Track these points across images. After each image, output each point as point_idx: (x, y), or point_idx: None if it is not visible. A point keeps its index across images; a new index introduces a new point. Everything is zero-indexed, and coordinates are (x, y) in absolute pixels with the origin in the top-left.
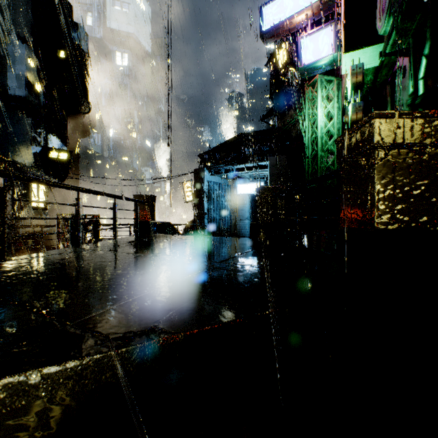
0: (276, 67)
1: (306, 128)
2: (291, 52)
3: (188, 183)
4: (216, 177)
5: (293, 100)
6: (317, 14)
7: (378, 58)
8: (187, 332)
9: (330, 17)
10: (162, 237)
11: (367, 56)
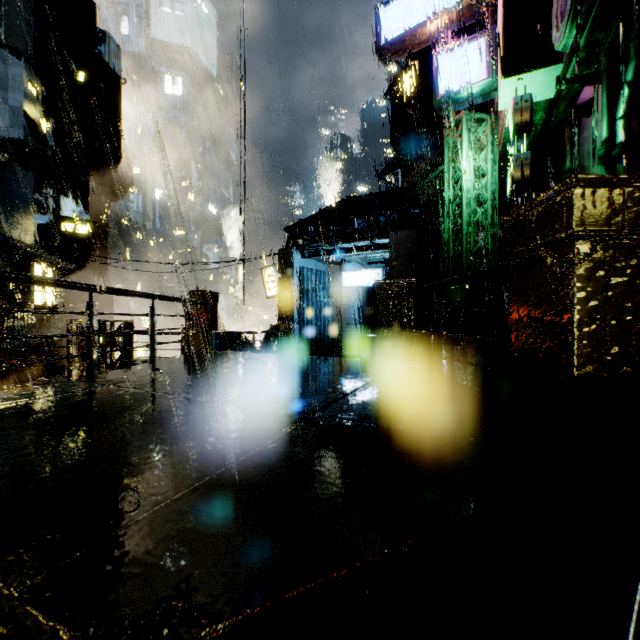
0: (400, 99)
1: (446, 190)
2: (422, 77)
3: (270, 269)
4: (311, 261)
5: (424, 148)
6: (461, 19)
7: (553, 86)
8: (235, 618)
9: (479, 25)
10: (227, 357)
11: (537, 83)
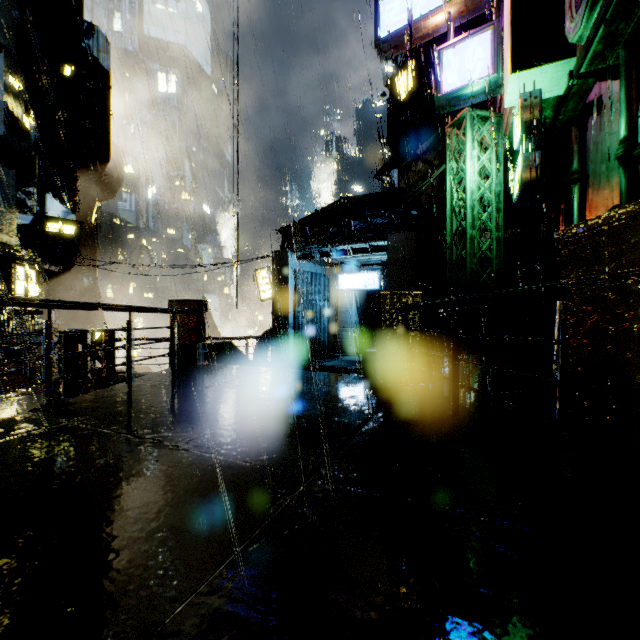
0: (397, 98)
1: (448, 191)
2: (419, 75)
3: (264, 271)
4: (307, 263)
5: (422, 148)
6: (464, 12)
7: (563, 82)
8: None
9: (480, 21)
10: (215, 372)
11: (546, 78)
